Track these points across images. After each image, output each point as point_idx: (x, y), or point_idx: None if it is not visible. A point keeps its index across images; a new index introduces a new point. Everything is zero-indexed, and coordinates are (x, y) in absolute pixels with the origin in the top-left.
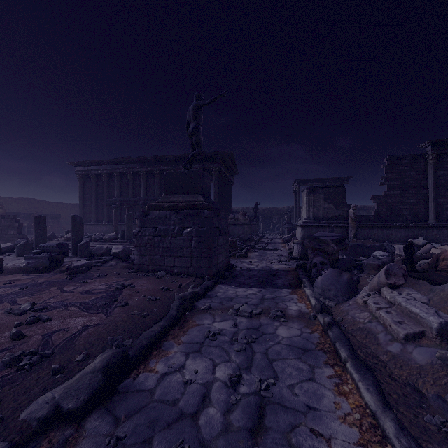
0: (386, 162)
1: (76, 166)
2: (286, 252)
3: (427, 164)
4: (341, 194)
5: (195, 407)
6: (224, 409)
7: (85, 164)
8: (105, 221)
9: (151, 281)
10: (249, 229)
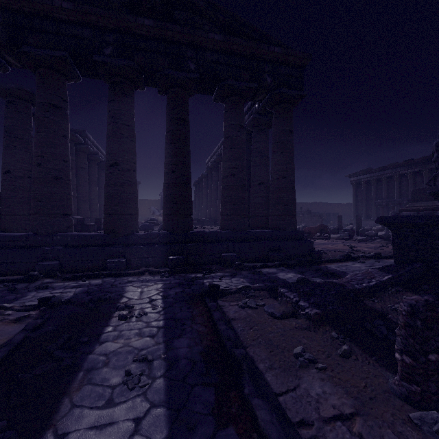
0: None
1: (350, 178)
2: None
3: None
4: None
5: None
6: None
7: (357, 175)
8: (373, 217)
9: None
10: None
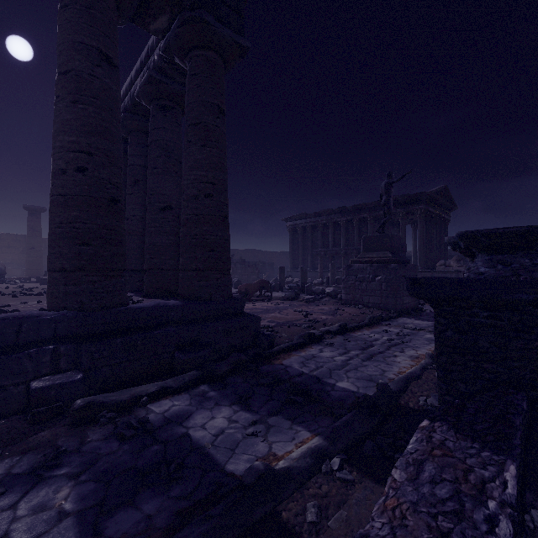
0: None
1: (287, 222)
2: None
3: None
4: None
5: (372, 340)
6: (382, 342)
7: (294, 219)
8: (309, 268)
9: (353, 309)
10: None
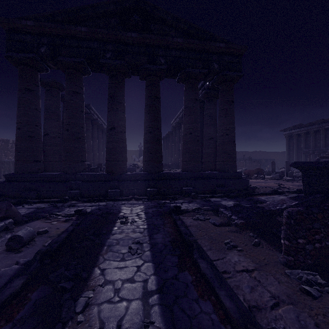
0: None
1: (284, 132)
2: None
3: None
4: None
5: None
6: None
7: (289, 130)
8: None
9: None
10: None
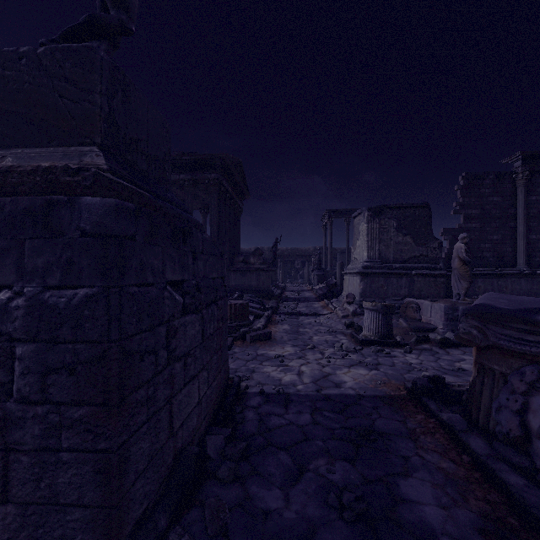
0: (461, 182)
1: None
2: (340, 322)
3: (515, 187)
4: (425, 219)
5: None
6: None
7: None
8: None
9: None
10: (267, 279)
